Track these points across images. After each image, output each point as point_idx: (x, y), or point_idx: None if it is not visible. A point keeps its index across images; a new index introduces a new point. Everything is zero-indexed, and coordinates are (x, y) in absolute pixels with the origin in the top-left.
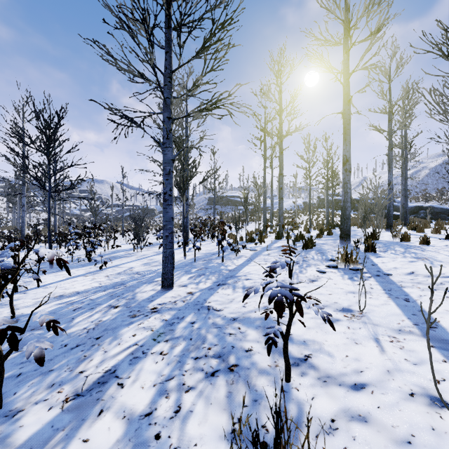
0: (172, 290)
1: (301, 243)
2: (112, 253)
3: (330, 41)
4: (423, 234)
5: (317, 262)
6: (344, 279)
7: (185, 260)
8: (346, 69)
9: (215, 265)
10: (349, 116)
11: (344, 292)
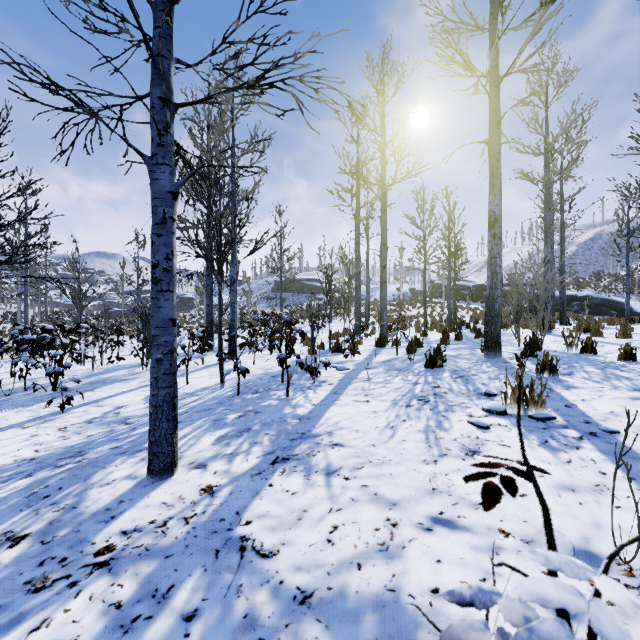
0: (171, 481)
1: (418, 354)
2: (104, 373)
3: (467, 24)
4: (605, 340)
5: (462, 400)
6: (533, 446)
7: (222, 391)
8: (494, 69)
9: (274, 404)
10: (499, 148)
11: (550, 487)
